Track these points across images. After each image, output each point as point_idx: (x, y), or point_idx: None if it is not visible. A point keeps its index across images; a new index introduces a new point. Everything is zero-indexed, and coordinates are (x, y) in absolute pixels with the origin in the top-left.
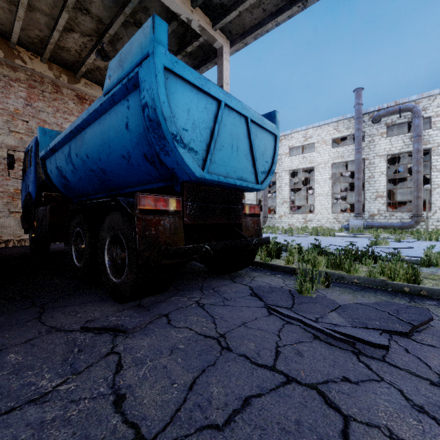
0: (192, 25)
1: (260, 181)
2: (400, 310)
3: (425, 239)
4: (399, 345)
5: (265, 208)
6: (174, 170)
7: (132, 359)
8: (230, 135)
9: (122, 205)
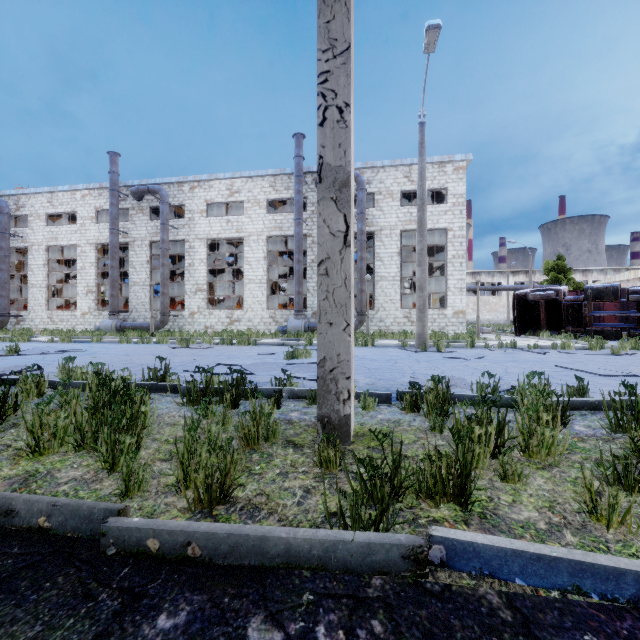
0: None
1: None
2: None
3: (361, 345)
4: None
5: (165, 299)
6: None
7: None
8: None
9: None
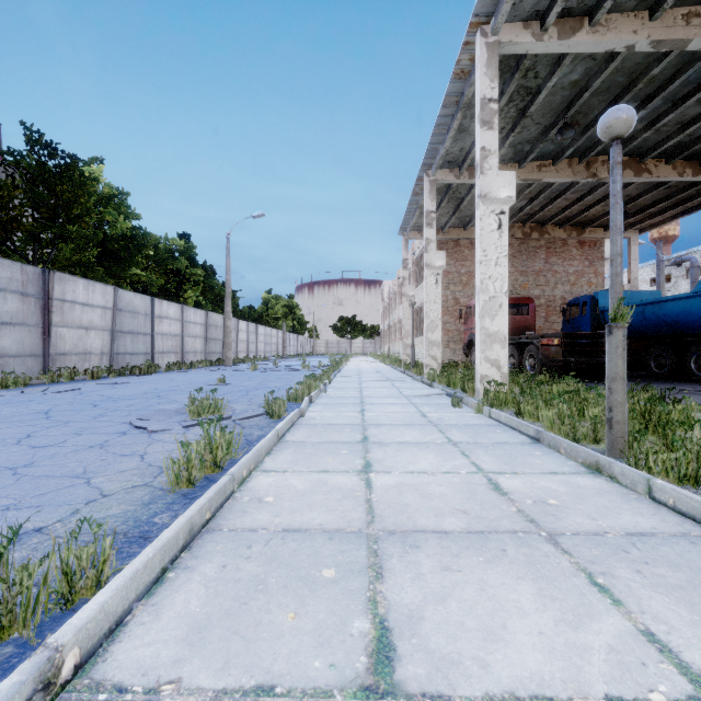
0: None
1: None
2: None
3: None
4: None
5: None
6: None
7: None
8: None
9: None
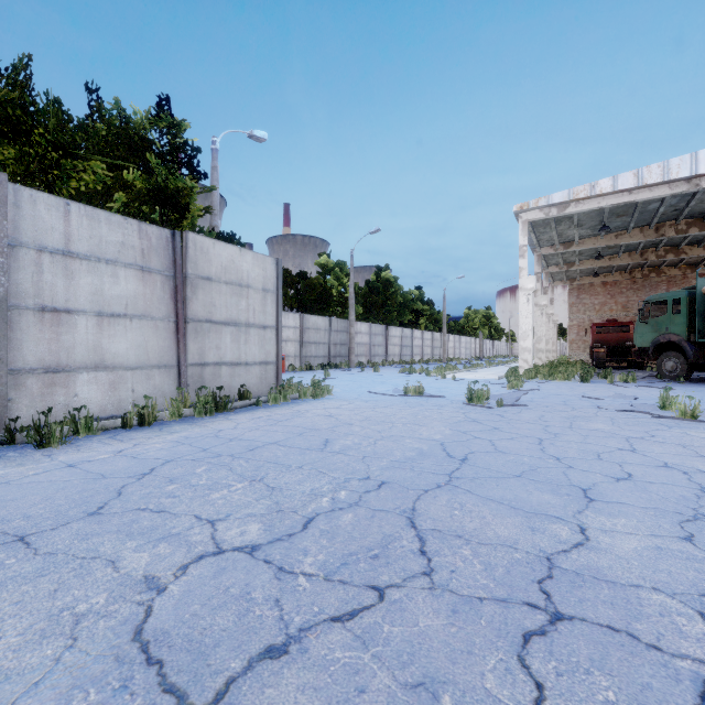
0: None
1: None
2: None
3: None
4: None
5: None
6: None
7: None
8: None
9: None
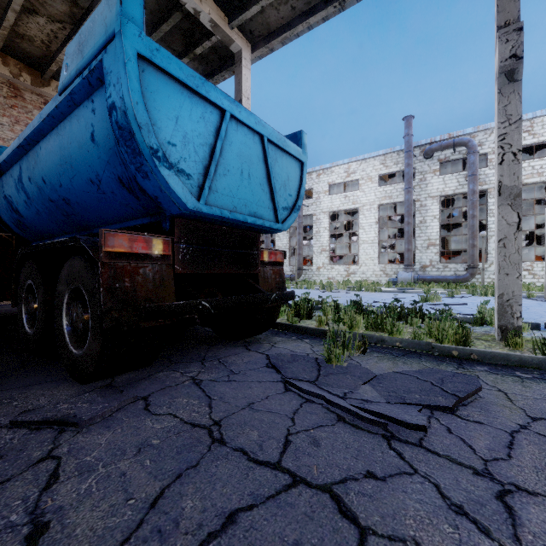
0: (201, 19)
1: (280, 219)
2: (445, 379)
3: (480, 294)
4: (441, 424)
5: (300, 258)
6: (159, 199)
7: (76, 466)
8: (239, 157)
9: (83, 247)
